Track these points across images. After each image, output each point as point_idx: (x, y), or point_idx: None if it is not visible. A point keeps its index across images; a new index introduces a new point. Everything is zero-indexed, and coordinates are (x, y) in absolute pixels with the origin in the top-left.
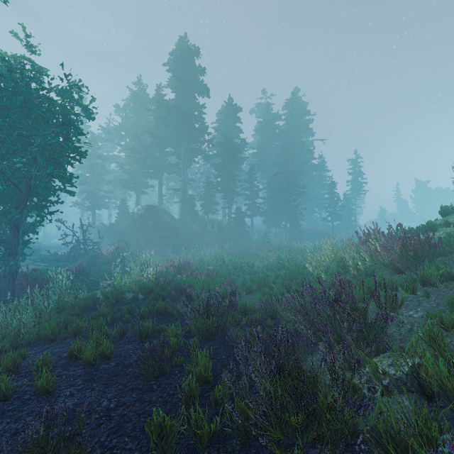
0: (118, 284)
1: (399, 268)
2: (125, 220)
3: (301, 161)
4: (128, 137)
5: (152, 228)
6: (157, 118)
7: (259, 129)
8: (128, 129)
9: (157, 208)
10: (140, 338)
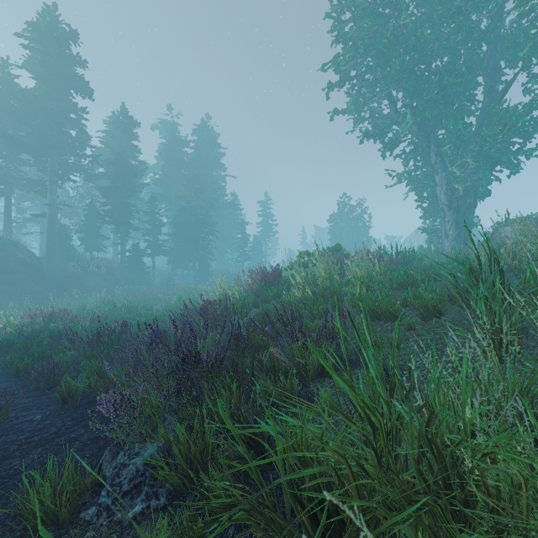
0: None
1: (260, 295)
2: None
3: (211, 197)
4: None
5: None
6: (1, 106)
7: (163, 152)
8: None
9: (3, 240)
10: (16, 376)
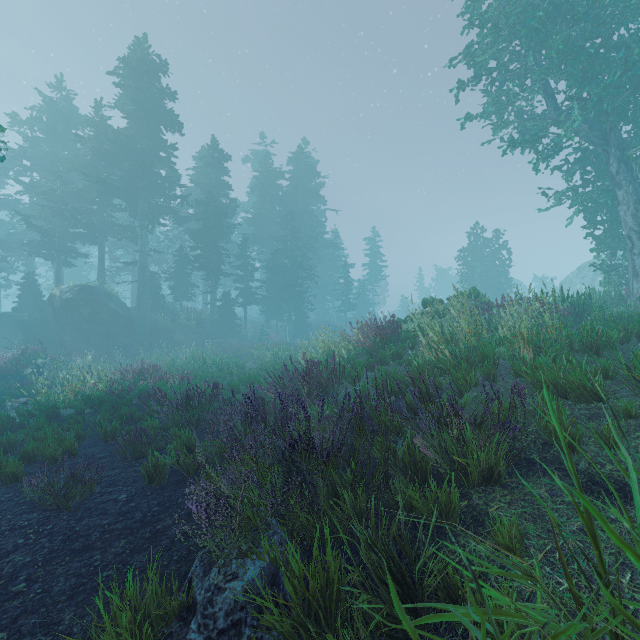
0: (45, 399)
1: (374, 354)
2: (36, 307)
3: (309, 235)
4: (38, 172)
5: (88, 321)
6: (95, 151)
7: (255, 187)
8: (38, 158)
9: (96, 291)
10: (104, 441)
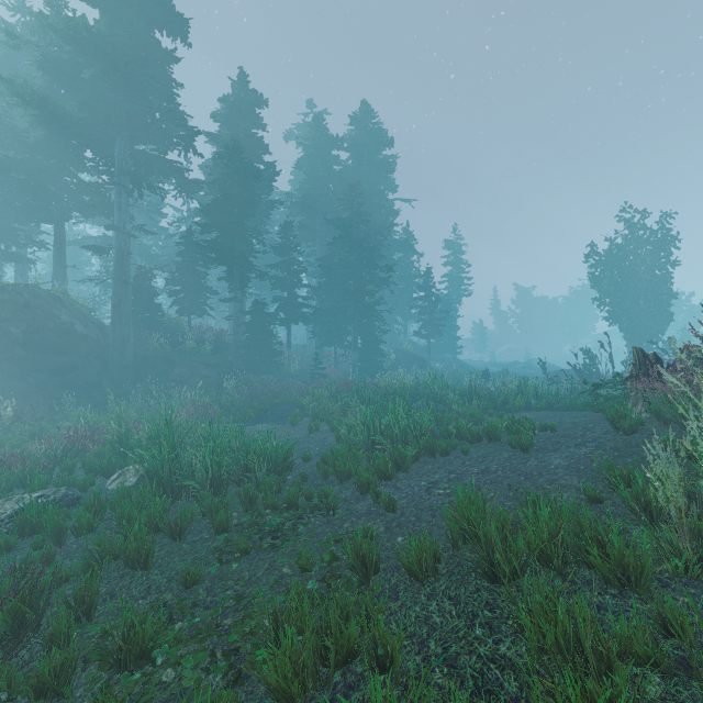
0: None
1: None
2: None
3: (379, 225)
4: None
5: (23, 344)
6: (45, 66)
7: (302, 160)
8: None
9: (31, 291)
10: None
